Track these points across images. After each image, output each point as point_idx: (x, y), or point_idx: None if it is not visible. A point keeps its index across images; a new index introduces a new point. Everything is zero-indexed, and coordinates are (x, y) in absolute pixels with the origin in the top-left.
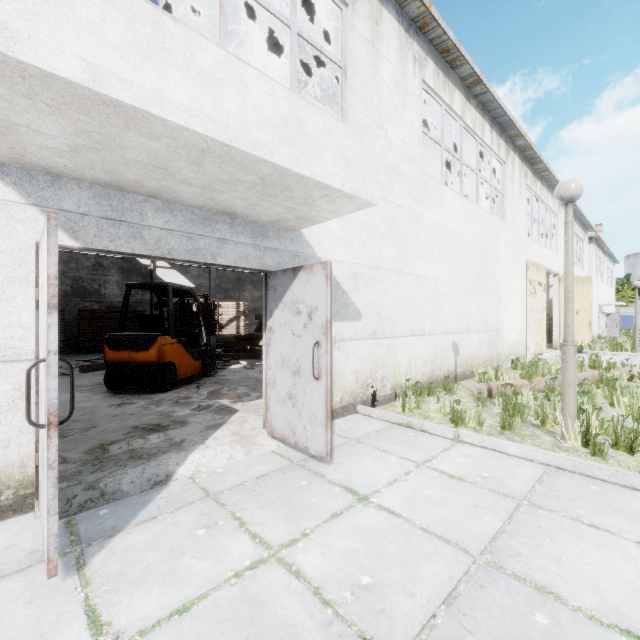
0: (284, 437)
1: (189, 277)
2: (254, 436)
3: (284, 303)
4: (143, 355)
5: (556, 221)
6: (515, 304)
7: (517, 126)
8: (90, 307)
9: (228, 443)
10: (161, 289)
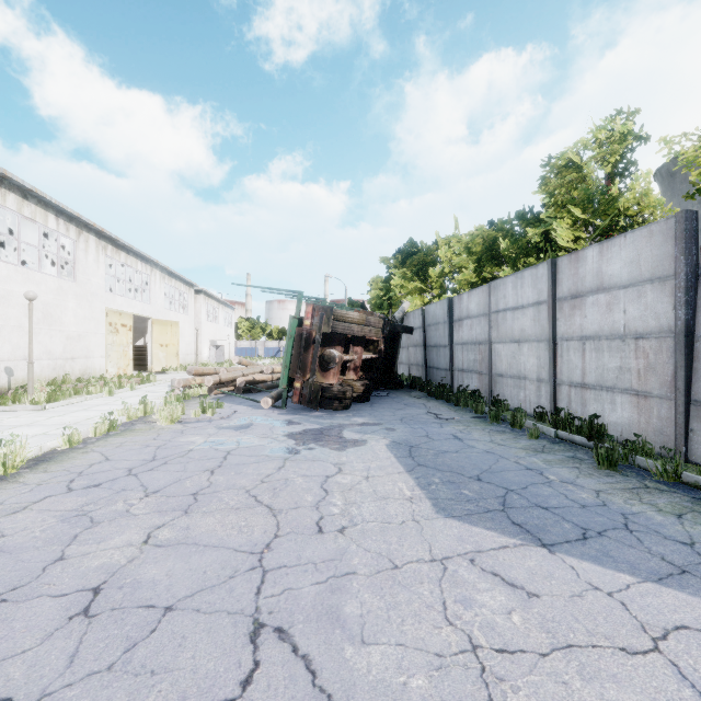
0: None
1: None
2: None
3: None
4: None
5: (150, 280)
6: (91, 340)
7: (84, 219)
8: None
9: None
10: None
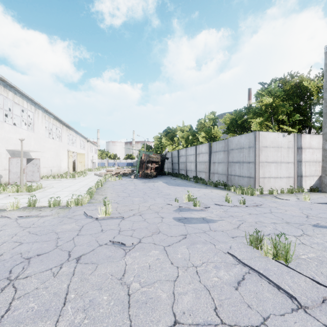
0: (30, 181)
1: None
2: None
3: (30, 163)
4: None
5: (76, 138)
6: (64, 161)
7: (65, 122)
8: None
9: None
10: None
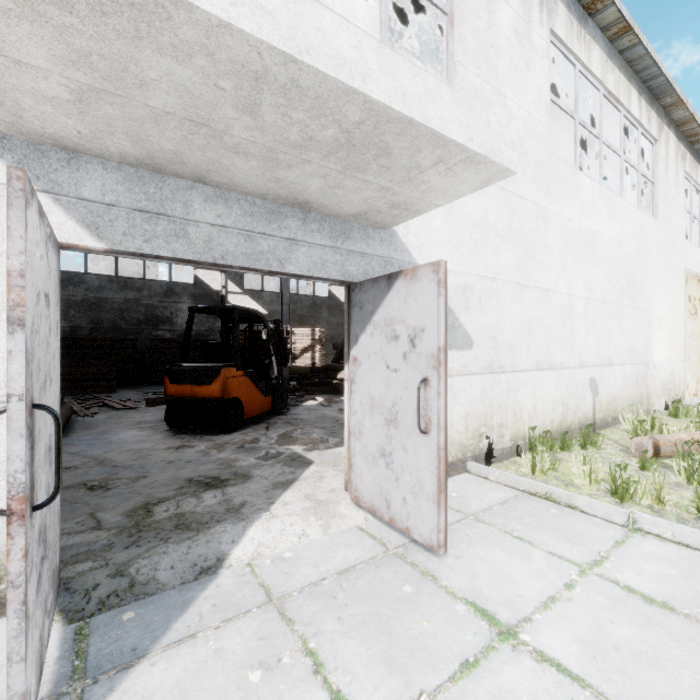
0: (374, 508)
1: (262, 303)
2: (333, 503)
3: (374, 324)
4: (205, 389)
5: None
6: (670, 328)
7: (676, 90)
8: (162, 336)
9: (299, 512)
10: (228, 314)
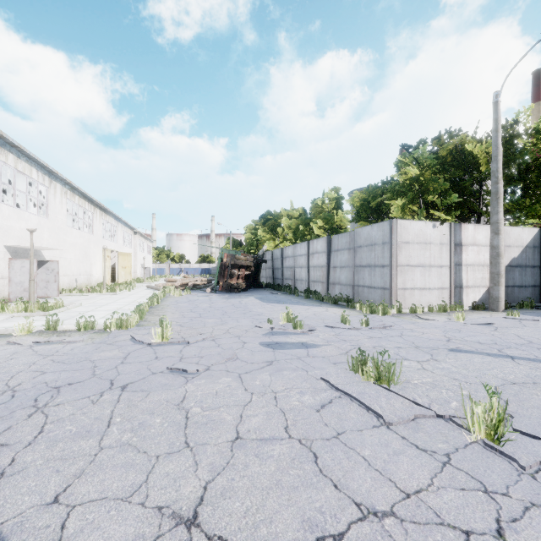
0: (43, 296)
1: None
2: None
3: (43, 268)
4: None
5: (117, 229)
6: (98, 265)
7: (98, 202)
8: None
9: None
10: None
